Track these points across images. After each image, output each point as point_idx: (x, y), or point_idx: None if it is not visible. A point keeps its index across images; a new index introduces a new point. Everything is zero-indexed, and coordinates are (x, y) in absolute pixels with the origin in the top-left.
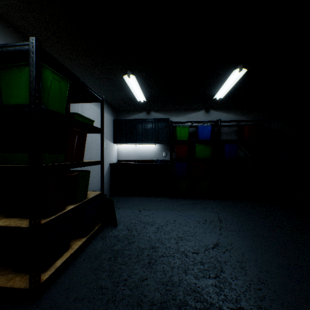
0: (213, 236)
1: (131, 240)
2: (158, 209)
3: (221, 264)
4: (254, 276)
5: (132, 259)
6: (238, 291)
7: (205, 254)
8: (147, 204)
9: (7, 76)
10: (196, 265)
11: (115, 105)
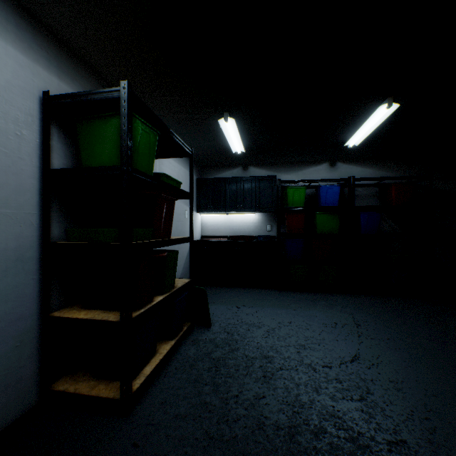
0: (349, 345)
1: (233, 347)
2: (264, 305)
3: (366, 383)
4: (417, 401)
5: (240, 371)
6: (396, 420)
7: (341, 369)
8: (246, 298)
9: (88, 130)
10: (331, 383)
11: (199, 158)
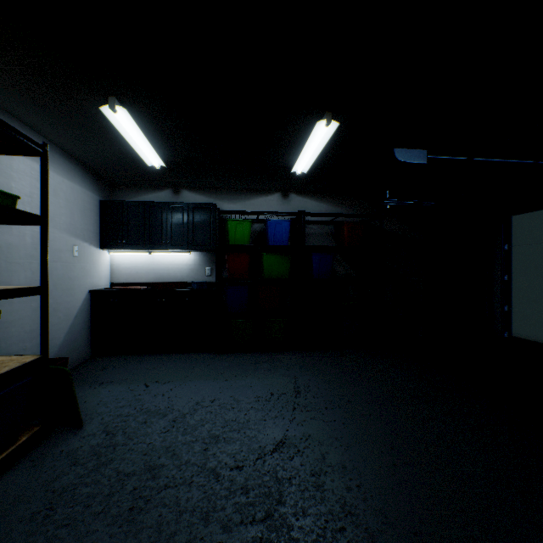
0: (279, 425)
1: (104, 459)
2: (187, 378)
3: (281, 485)
4: (336, 501)
5: (92, 508)
6: None
7: (256, 468)
8: (166, 369)
9: None
10: (233, 497)
11: (102, 170)
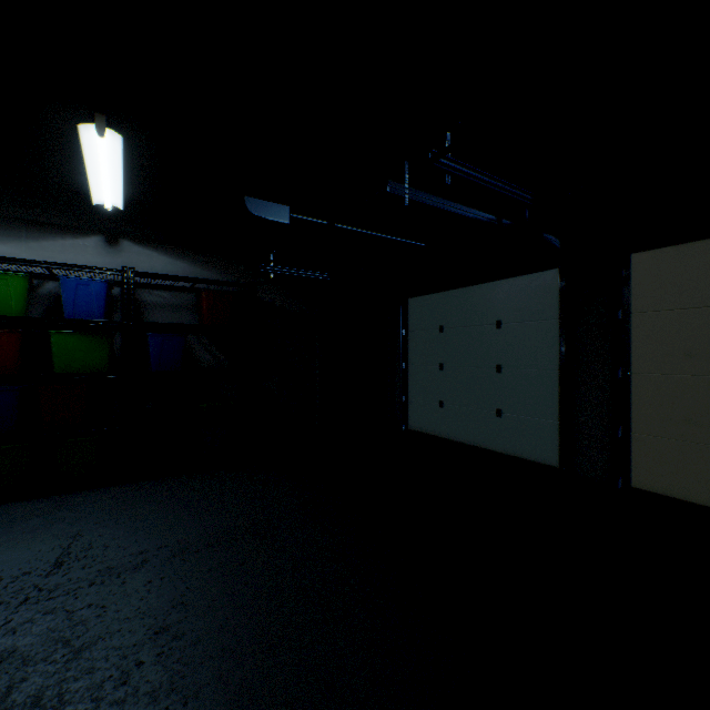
0: None
1: None
2: None
3: None
4: None
5: None
6: None
7: None
8: None
9: None
10: None
11: None
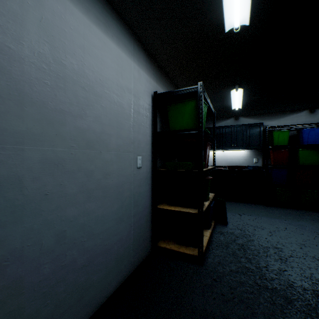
0: None
1: (249, 238)
2: (259, 215)
3: None
4: None
5: (261, 253)
6: None
7: None
8: (242, 209)
9: (174, 109)
10: None
11: None
